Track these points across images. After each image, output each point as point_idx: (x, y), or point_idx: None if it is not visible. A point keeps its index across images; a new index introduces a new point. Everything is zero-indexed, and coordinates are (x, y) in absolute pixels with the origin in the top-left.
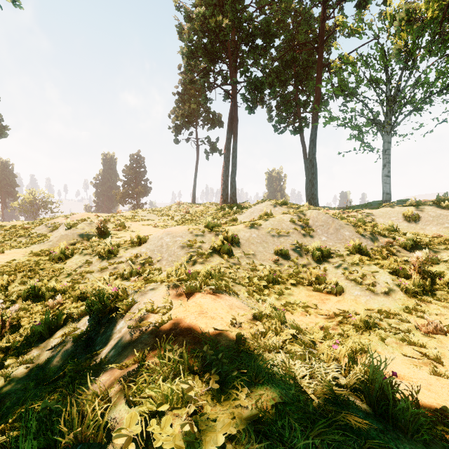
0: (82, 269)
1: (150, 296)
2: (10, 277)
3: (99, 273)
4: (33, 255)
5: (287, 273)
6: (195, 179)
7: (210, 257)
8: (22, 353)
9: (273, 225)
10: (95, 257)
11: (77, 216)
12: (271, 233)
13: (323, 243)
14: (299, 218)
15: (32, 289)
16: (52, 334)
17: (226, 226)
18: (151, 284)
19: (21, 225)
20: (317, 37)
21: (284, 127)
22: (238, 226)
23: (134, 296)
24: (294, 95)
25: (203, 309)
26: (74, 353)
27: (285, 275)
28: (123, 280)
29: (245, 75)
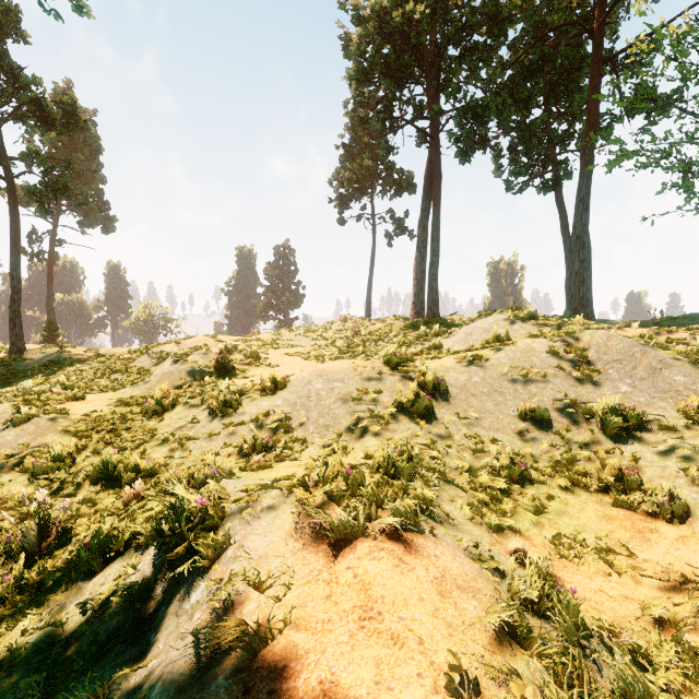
0: (184, 432)
1: (262, 528)
2: (82, 441)
3: (207, 442)
4: (121, 404)
5: (548, 460)
6: (370, 279)
7: (394, 422)
8: (56, 598)
9: (514, 360)
10: (206, 411)
11: (190, 342)
12: (509, 376)
13: (624, 399)
14: (566, 346)
15: (105, 465)
16: (109, 563)
17: (421, 359)
18: (274, 489)
19: (120, 355)
20: (590, 12)
21: (525, 181)
22: (444, 360)
23: (234, 521)
24: (543, 125)
25: (371, 602)
26: (120, 632)
27: (545, 464)
28: (241, 457)
29: (455, 97)
